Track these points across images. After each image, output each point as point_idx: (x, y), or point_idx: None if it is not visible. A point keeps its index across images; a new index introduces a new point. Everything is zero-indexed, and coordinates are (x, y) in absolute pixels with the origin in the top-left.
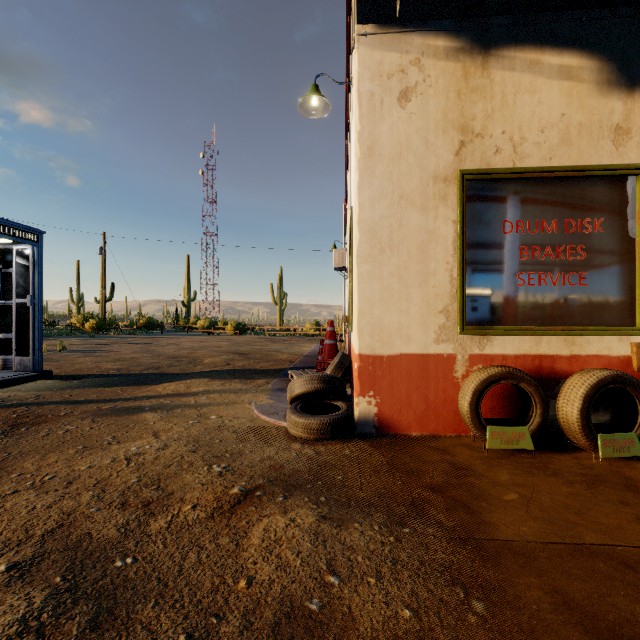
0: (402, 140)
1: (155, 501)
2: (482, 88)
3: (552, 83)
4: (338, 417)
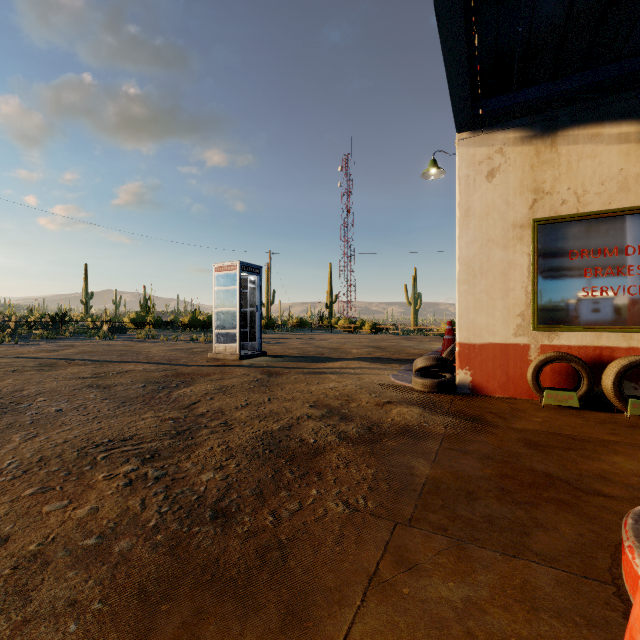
0: (489, 203)
1: (349, 400)
2: (551, 160)
3: (611, 148)
4: (443, 380)
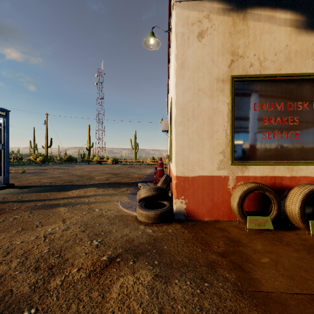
0: (199, 59)
1: (56, 265)
2: (243, 31)
3: (281, 28)
4: (164, 210)
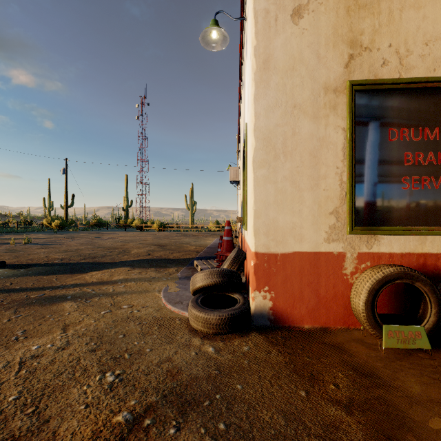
0: (295, 54)
1: (21, 437)
2: (370, 5)
3: None
4: (236, 312)
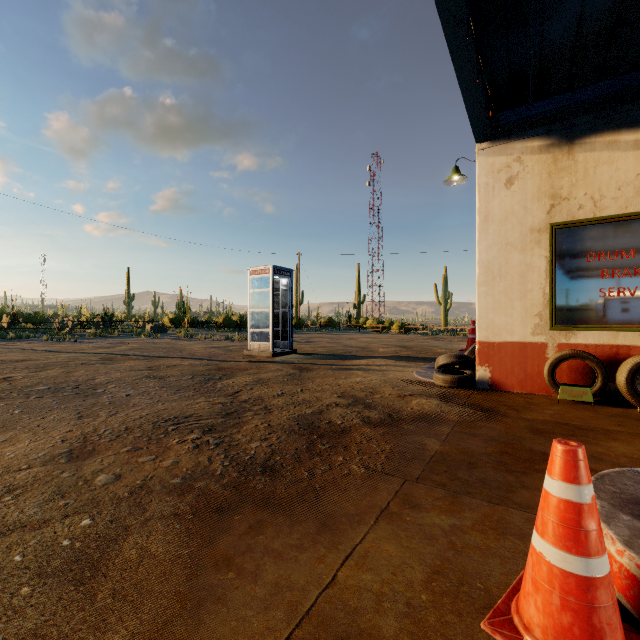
0: (507, 209)
1: (374, 392)
2: (568, 167)
3: (628, 154)
4: (463, 376)
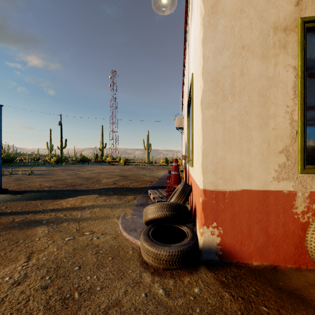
0: None
1: None
2: None
3: None
4: (185, 248)
